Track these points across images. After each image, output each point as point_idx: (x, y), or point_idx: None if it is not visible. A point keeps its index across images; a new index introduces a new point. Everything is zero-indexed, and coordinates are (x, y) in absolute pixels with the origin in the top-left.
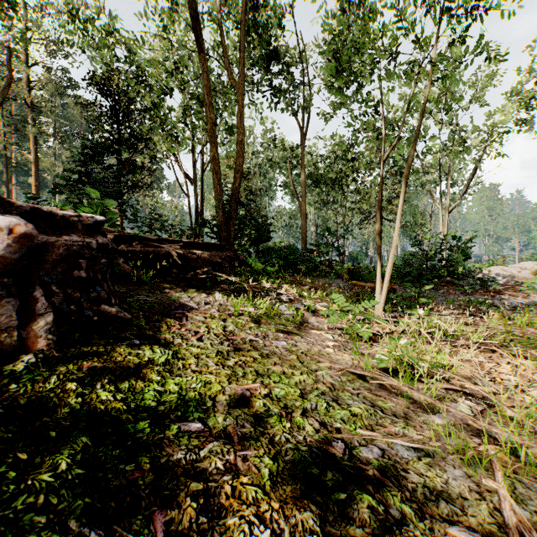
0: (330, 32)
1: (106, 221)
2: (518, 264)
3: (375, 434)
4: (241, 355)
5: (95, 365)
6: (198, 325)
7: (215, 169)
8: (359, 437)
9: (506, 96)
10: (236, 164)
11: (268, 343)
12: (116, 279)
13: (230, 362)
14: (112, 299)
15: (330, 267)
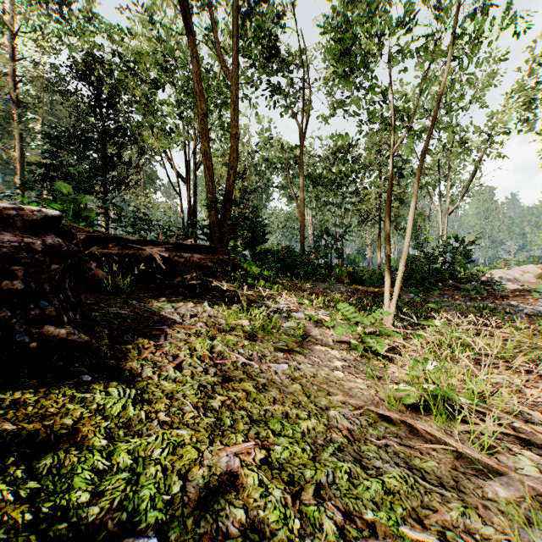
0: (333, 12)
1: (61, 216)
2: (520, 267)
3: (431, 538)
4: (230, 388)
5: (4, 427)
6: (179, 345)
7: (207, 164)
8: (405, 540)
9: (506, 96)
10: (230, 159)
11: (265, 367)
12: (86, 287)
13: (215, 403)
14: (64, 316)
15: (329, 270)
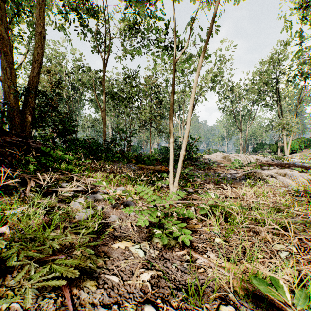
0: None
1: None
2: (215, 153)
3: None
4: None
5: None
6: None
7: (3, 49)
8: None
9: (208, 70)
10: (33, 53)
11: None
12: None
13: None
14: None
15: (122, 154)
